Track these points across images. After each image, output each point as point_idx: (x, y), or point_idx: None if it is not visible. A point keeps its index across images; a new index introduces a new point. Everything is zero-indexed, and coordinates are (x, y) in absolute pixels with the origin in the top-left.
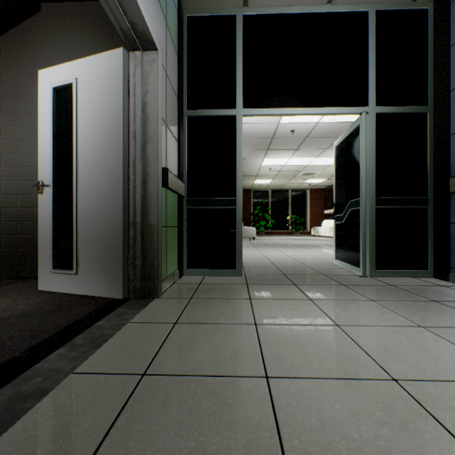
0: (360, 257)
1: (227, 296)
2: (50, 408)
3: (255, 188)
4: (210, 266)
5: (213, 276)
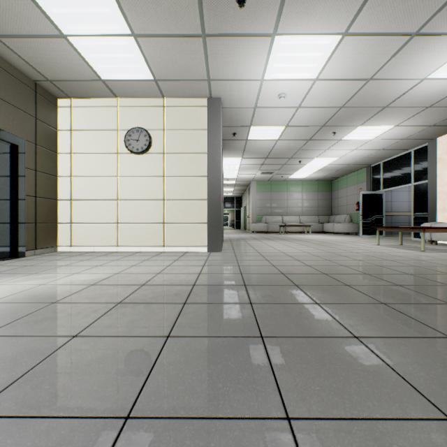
0: (384, 232)
1: None
2: None
3: None
4: None
5: None
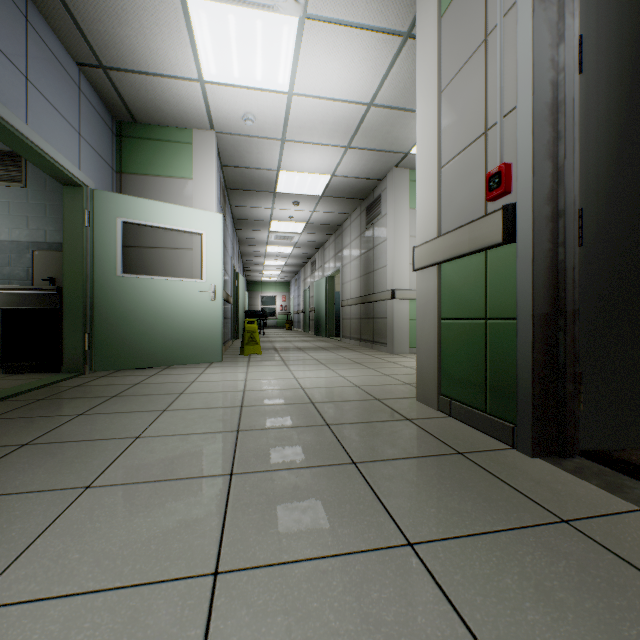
0: None
1: None
2: (571, 482)
3: None
4: None
5: None
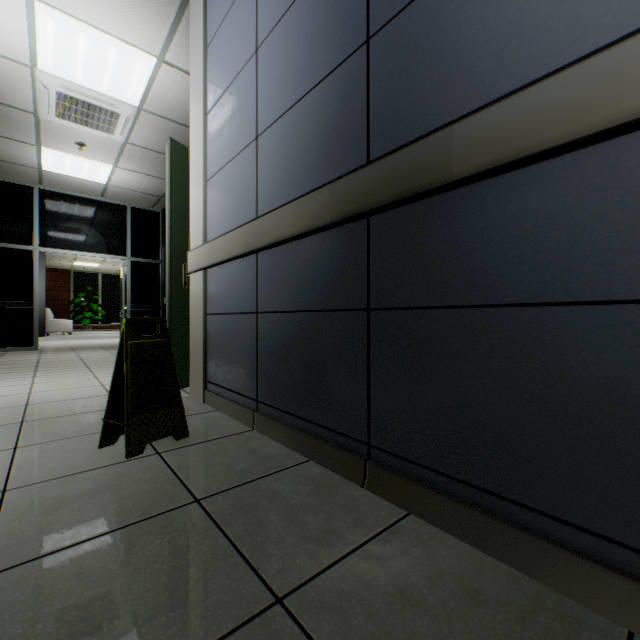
0: None
1: (27, 354)
2: None
3: (78, 269)
4: (12, 345)
5: (15, 351)
